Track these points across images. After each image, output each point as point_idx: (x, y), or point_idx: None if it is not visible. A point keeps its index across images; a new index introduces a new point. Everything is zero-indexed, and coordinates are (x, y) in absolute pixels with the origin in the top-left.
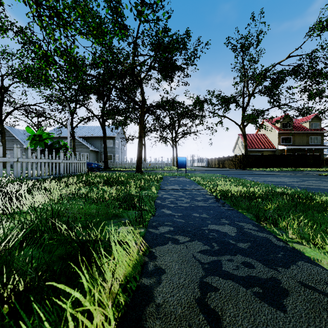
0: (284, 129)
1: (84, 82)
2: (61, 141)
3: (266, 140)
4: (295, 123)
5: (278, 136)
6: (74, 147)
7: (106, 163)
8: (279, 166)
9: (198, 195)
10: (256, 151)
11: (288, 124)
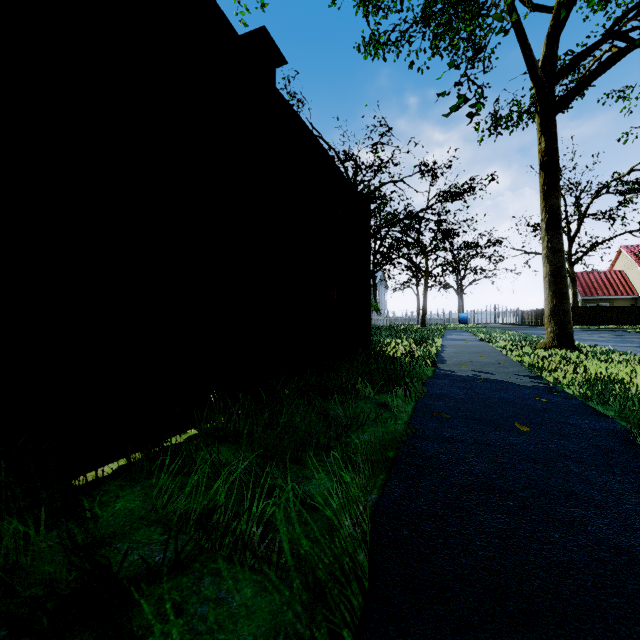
0: None
1: None
2: (376, 305)
3: (623, 281)
4: None
5: None
6: None
7: None
8: (627, 324)
9: (461, 331)
10: (599, 300)
11: None
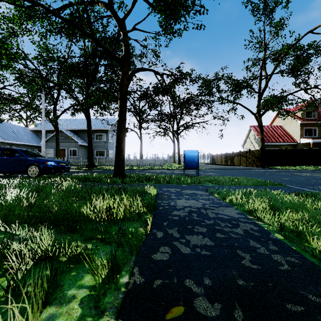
0: (307, 119)
1: (65, 61)
2: None
3: (284, 132)
4: (320, 112)
5: (300, 127)
6: (57, 141)
7: (91, 160)
8: (307, 164)
9: None
10: (273, 145)
11: (312, 113)
